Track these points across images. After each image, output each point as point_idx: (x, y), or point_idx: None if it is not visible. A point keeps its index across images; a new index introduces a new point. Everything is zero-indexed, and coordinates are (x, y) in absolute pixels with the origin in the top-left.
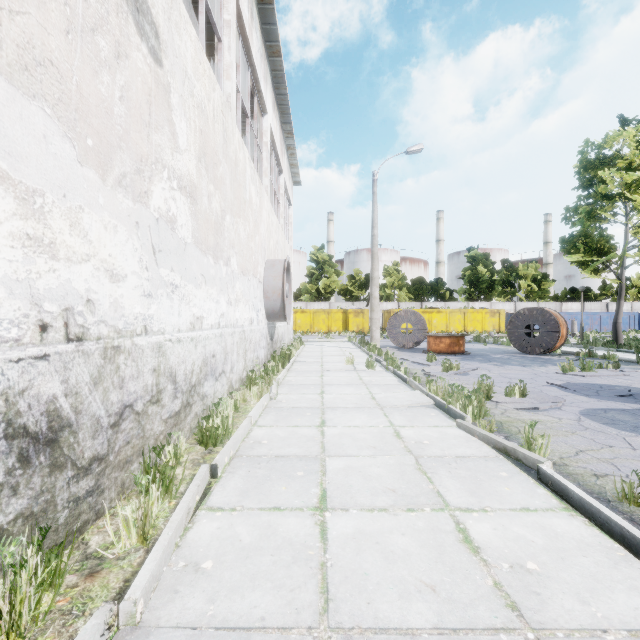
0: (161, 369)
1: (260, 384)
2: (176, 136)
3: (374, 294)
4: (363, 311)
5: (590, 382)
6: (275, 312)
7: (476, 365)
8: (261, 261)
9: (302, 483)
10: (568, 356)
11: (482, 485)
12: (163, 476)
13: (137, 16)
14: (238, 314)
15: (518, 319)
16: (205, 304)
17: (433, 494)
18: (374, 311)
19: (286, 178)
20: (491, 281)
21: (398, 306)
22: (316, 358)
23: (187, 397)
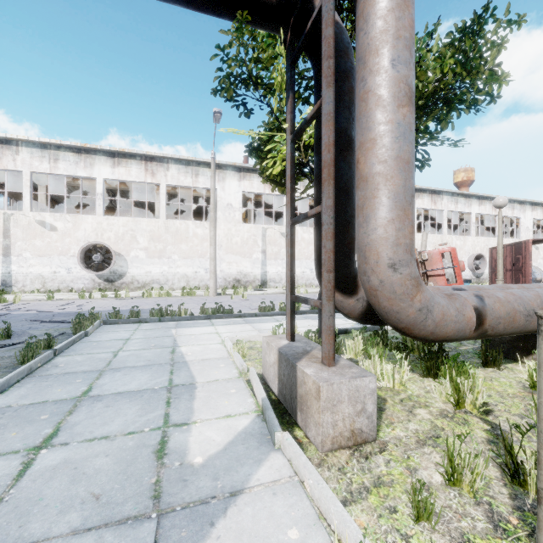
0: None
1: None
2: (540, 254)
3: None
4: None
5: None
6: None
7: None
8: None
9: None
10: None
11: None
12: None
13: (536, 249)
14: None
15: None
16: None
17: None
18: None
19: None
20: None
21: None
22: None
23: None
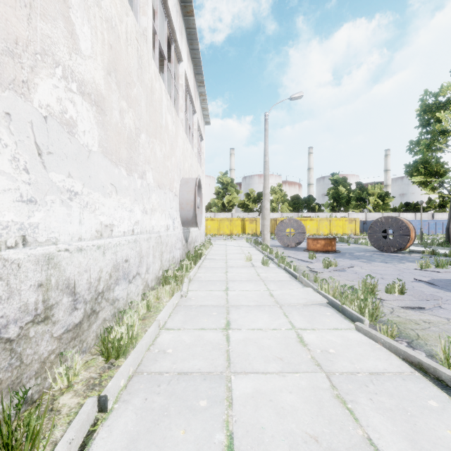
0: (52, 282)
1: (172, 283)
2: (76, 37)
3: (266, 206)
4: (256, 219)
5: (449, 278)
6: (188, 220)
7: (348, 262)
8: (177, 178)
9: (204, 422)
10: (417, 254)
11: (417, 425)
12: (27, 428)
13: None
14: (154, 222)
15: (376, 225)
16: (116, 212)
17: (367, 448)
18: (266, 219)
19: (199, 117)
20: (348, 197)
21: (281, 215)
22: (222, 256)
23: (92, 305)
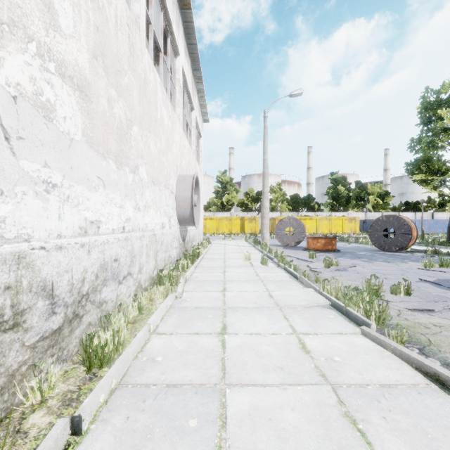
0: (23, 284)
1: (166, 284)
2: (54, 12)
3: (265, 205)
4: (255, 218)
5: None
6: (185, 218)
7: (349, 261)
8: (173, 175)
9: (193, 447)
10: (419, 253)
11: None
12: None
13: None
14: (148, 219)
15: (377, 224)
16: (103, 208)
17: None
18: (265, 218)
19: (197, 115)
20: (348, 196)
21: (280, 215)
22: (220, 255)
23: (74, 309)
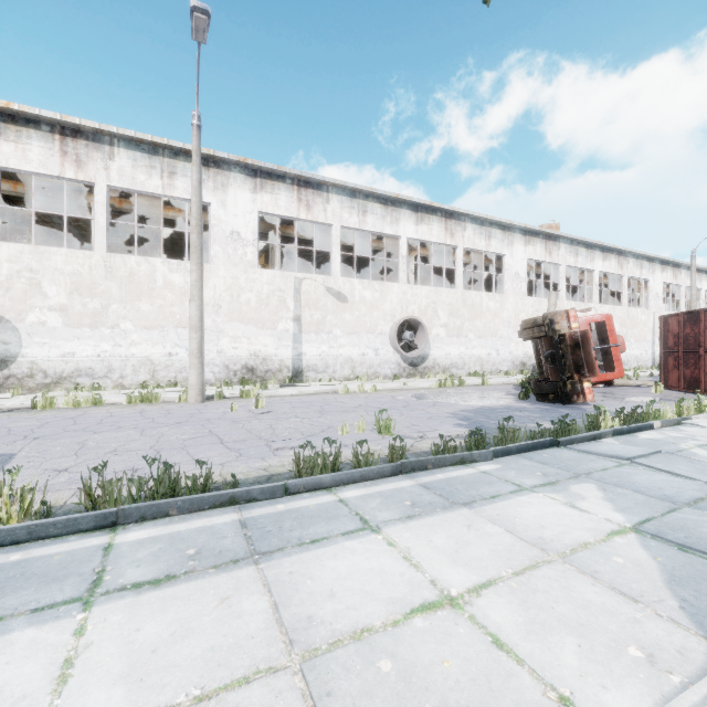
0: None
1: None
2: None
3: None
4: None
5: None
6: None
7: None
8: None
9: None
10: None
11: None
12: None
13: None
14: None
15: None
16: None
17: None
18: None
19: None
20: None
21: None
22: None
23: None
